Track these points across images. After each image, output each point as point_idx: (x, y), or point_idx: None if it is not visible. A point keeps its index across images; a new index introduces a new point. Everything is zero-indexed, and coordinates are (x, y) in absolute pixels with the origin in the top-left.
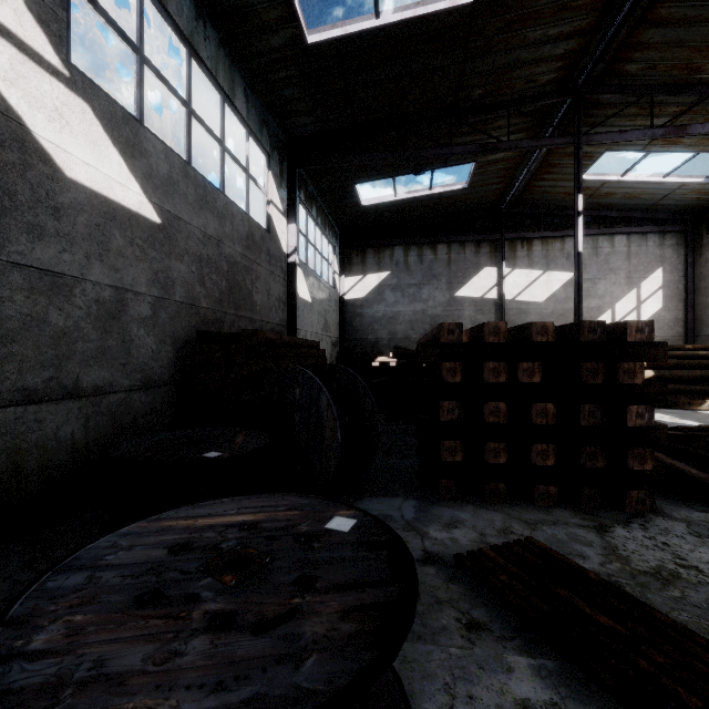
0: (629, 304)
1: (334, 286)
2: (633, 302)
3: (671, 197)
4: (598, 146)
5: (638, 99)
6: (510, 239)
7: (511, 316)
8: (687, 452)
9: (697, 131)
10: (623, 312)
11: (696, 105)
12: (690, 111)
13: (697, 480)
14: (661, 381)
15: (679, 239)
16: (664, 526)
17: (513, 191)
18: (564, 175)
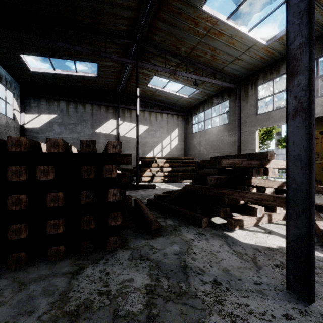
0: (167, 141)
1: (13, 118)
2: (169, 141)
3: (179, 102)
4: (151, 72)
5: (160, 53)
6: (122, 108)
7: (122, 143)
8: (160, 204)
9: (179, 74)
10: (165, 144)
11: (179, 64)
12: (179, 66)
13: (149, 222)
14: (174, 171)
15: (183, 118)
16: (118, 257)
17: (121, 84)
18: (141, 82)
